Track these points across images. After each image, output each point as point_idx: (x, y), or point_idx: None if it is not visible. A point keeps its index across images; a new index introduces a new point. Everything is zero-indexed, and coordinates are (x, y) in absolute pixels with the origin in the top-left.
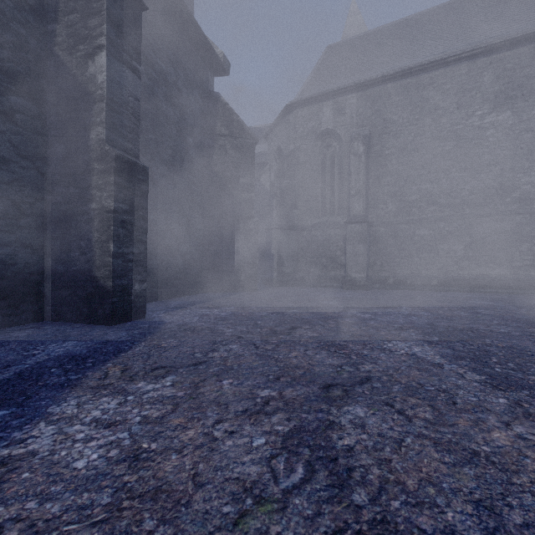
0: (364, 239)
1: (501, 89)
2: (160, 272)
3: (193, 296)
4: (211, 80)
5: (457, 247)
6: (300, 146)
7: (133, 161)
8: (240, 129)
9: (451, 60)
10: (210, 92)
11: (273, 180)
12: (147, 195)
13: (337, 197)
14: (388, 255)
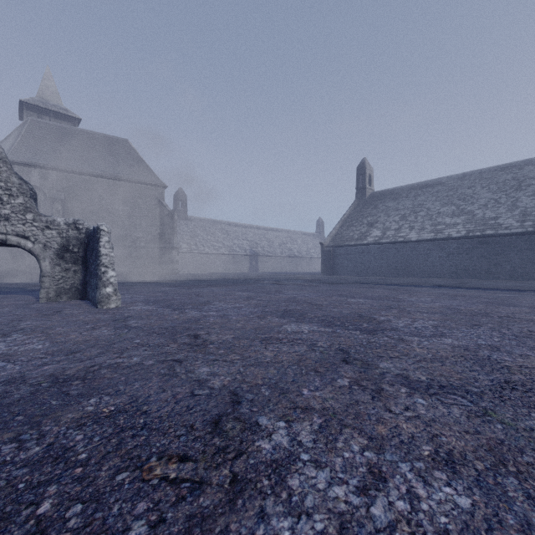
0: None
1: (126, 197)
2: None
3: None
4: None
5: None
6: None
7: None
8: None
9: (107, 178)
10: None
11: None
12: None
13: None
14: None
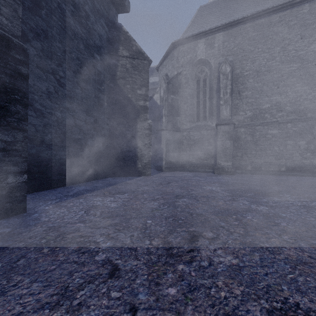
0: (230, 136)
1: None
2: (67, 161)
3: (99, 180)
4: (116, 16)
5: (301, 143)
6: (181, 72)
7: (2, 34)
8: (137, 52)
9: (296, 2)
10: (114, 23)
11: (162, 95)
12: (27, 78)
13: (208, 108)
14: (247, 148)
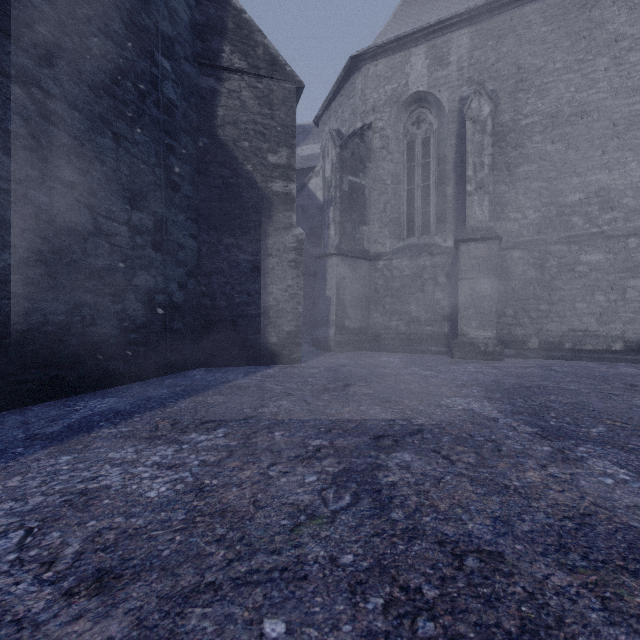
0: (492, 269)
1: None
2: (70, 329)
3: (167, 378)
4: None
5: None
6: (373, 123)
7: None
8: (268, 62)
9: None
10: None
11: (329, 175)
12: None
13: (434, 204)
14: (527, 298)
